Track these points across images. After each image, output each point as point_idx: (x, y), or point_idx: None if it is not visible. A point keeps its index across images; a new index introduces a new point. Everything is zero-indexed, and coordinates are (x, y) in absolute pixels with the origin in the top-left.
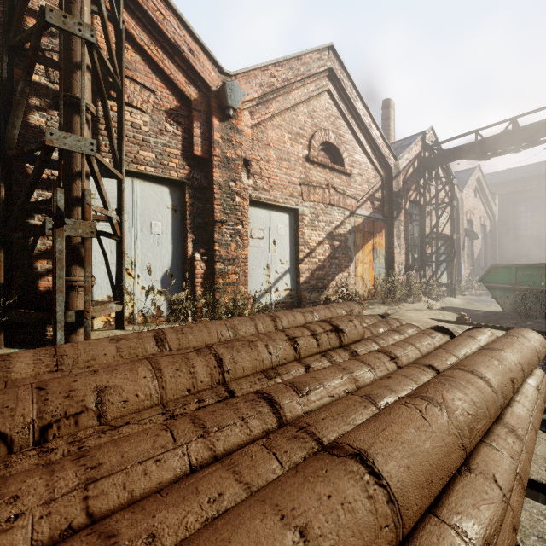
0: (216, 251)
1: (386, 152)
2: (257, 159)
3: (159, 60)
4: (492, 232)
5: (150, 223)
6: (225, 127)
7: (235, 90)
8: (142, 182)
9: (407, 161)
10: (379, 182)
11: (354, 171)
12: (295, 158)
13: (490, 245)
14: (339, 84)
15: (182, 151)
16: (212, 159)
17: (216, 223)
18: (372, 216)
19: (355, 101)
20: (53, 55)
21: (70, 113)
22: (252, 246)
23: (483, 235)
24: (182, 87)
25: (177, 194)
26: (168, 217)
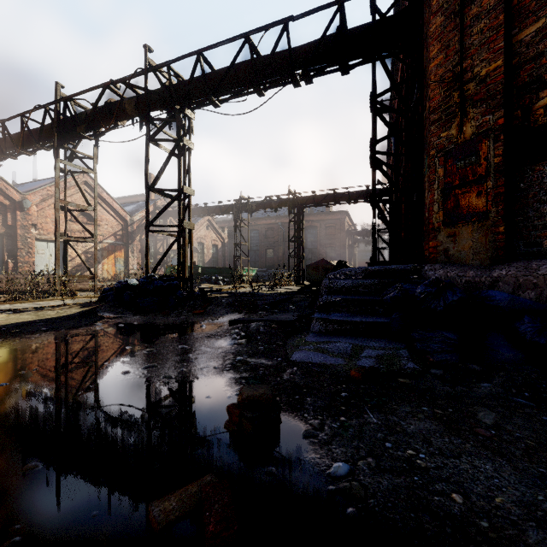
0: (19, 259)
1: (124, 214)
2: (41, 223)
3: None
4: (223, 248)
5: None
6: (23, 214)
7: (28, 202)
8: None
9: (141, 217)
10: (120, 227)
11: (102, 223)
12: (63, 220)
13: (222, 255)
14: (91, 186)
15: (2, 223)
16: (17, 226)
17: (19, 249)
18: (115, 243)
19: (102, 193)
20: None
21: None
22: (38, 257)
23: (216, 250)
24: (3, 201)
25: None
26: None
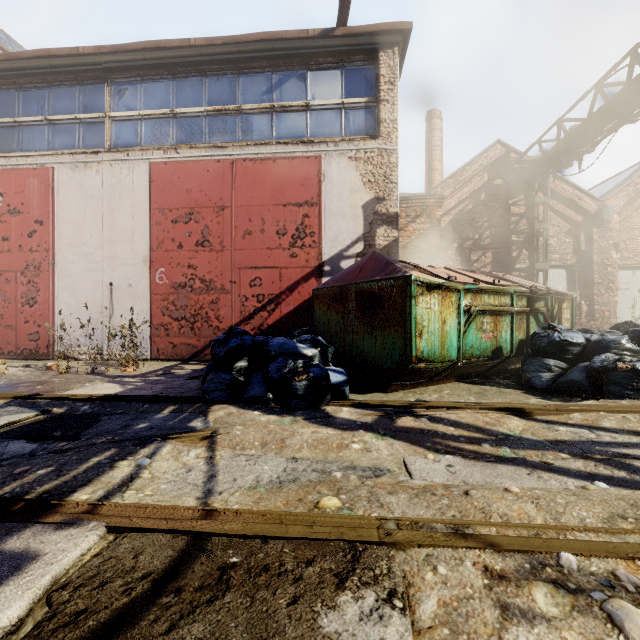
0: (594, 299)
1: None
2: (623, 240)
3: (561, 210)
4: None
5: (555, 287)
6: (600, 230)
7: (608, 211)
8: (552, 269)
9: None
10: None
11: None
12: None
13: None
14: None
15: (573, 250)
16: (592, 251)
17: (594, 284)
18: None
19: None
20: (519, 228)
21: (533, 252)
22: (618, 295)
23: None
24: (574, 218)
25: (569, 271)
26: (564, 284)
